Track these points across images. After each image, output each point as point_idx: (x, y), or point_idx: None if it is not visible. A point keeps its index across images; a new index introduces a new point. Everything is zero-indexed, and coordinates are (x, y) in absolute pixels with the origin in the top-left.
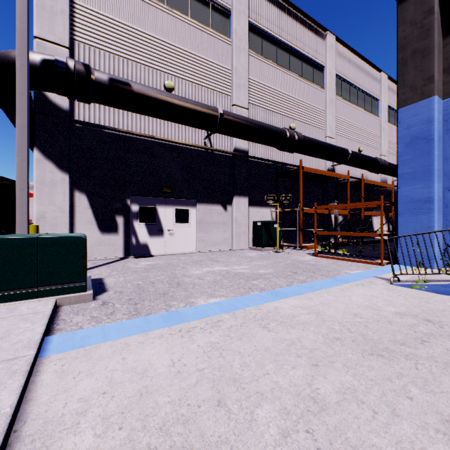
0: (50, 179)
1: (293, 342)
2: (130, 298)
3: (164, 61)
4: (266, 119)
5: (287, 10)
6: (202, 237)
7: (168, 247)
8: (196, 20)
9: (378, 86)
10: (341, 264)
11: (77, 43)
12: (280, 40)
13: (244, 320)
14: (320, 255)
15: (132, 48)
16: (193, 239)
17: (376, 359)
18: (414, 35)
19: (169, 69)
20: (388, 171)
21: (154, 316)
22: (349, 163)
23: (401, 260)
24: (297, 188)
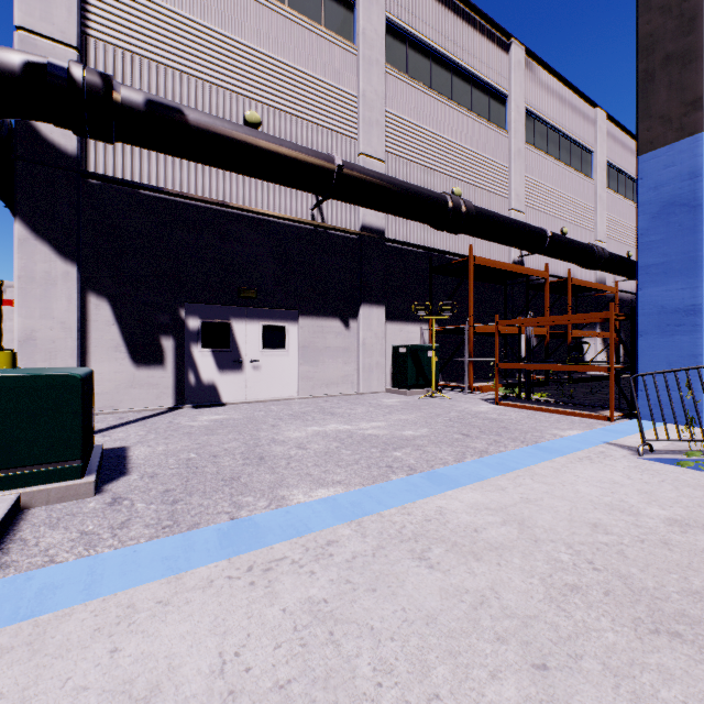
0: (45, 273)
1: (483, 597)
2: (167, 489)
3: (243, 77)
4: (414, 178)
5: (447, 2)
6: (309, 372)
7: (251, 389)
8: (298, 12)
9: (592, 129)
10: (542, 419)
11: (93, 42)
12: (436, 50)
13: (380, 540)
14: (504, 403)
15: (189, 53)
16: (292, 376)
17: (670, 647)
18: (667, 29)
19: (253, 91)
20: (608, 266)
21: (203, 531)
22: (548, 252)
23: (643, 412)
24: (463, 291)
